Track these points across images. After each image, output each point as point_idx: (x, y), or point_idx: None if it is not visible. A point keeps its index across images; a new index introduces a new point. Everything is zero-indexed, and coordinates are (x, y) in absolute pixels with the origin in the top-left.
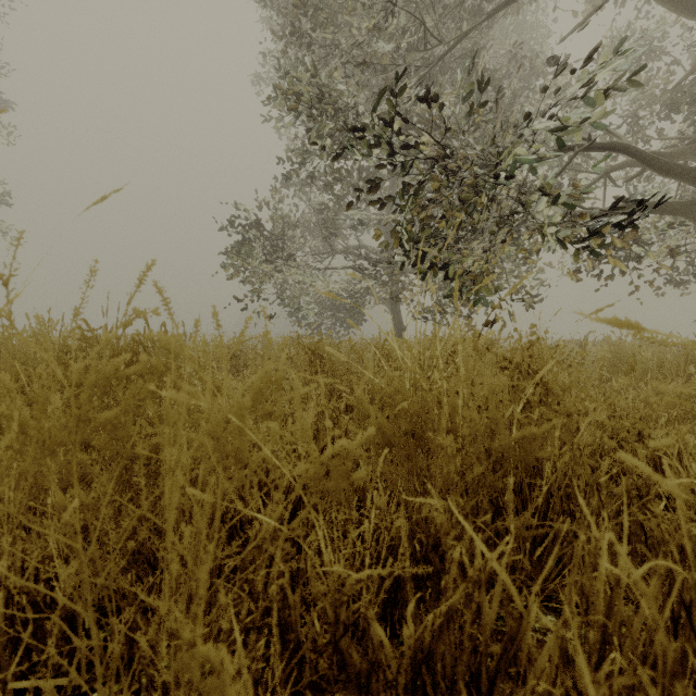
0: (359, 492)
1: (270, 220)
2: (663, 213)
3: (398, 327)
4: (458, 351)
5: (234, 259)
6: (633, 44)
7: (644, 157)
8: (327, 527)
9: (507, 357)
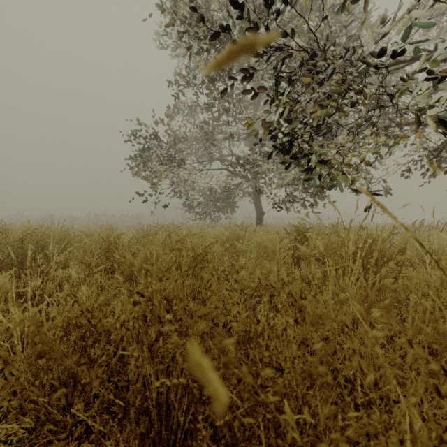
0: None
1: (165, 133)
2: None
3: (259, 213)
4: None
5: (136, 162)
6: None
7: None
8: None
9: None
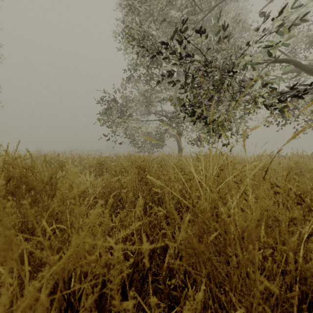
0: (169, 265)
1: (120, 98)
2: (310, 94)
3: (180, 148)
4: (224, 169)
5: (103, 116)
6: (310, 1)
7: (301, 66)
8: (149, 312)
9: (278, 184)
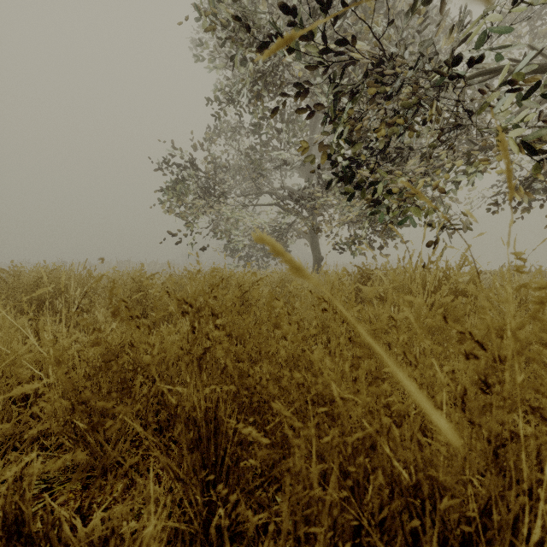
0: None
1: (203, 161)
2: None
3: (317, 257)
4: None
5: (169, 195)
6: None
7: None
8: None
9: None
